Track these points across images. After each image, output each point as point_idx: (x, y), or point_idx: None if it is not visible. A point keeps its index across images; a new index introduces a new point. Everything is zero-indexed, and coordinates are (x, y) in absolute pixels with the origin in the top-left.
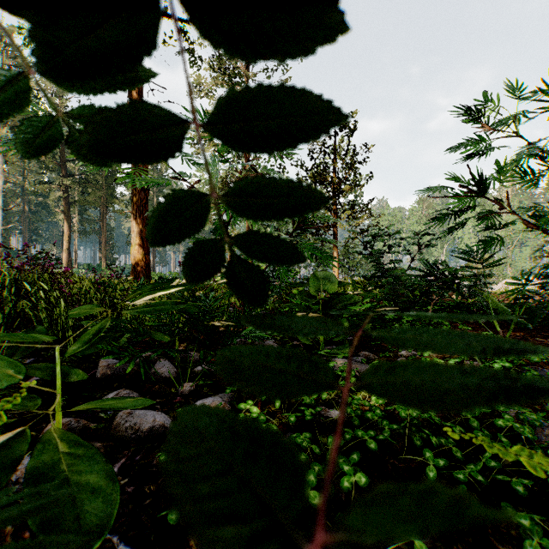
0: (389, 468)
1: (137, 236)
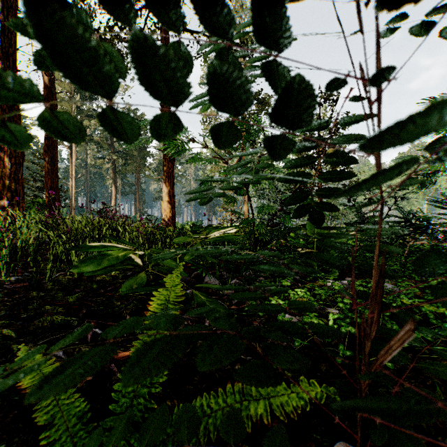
0: None
1: (166, 195)
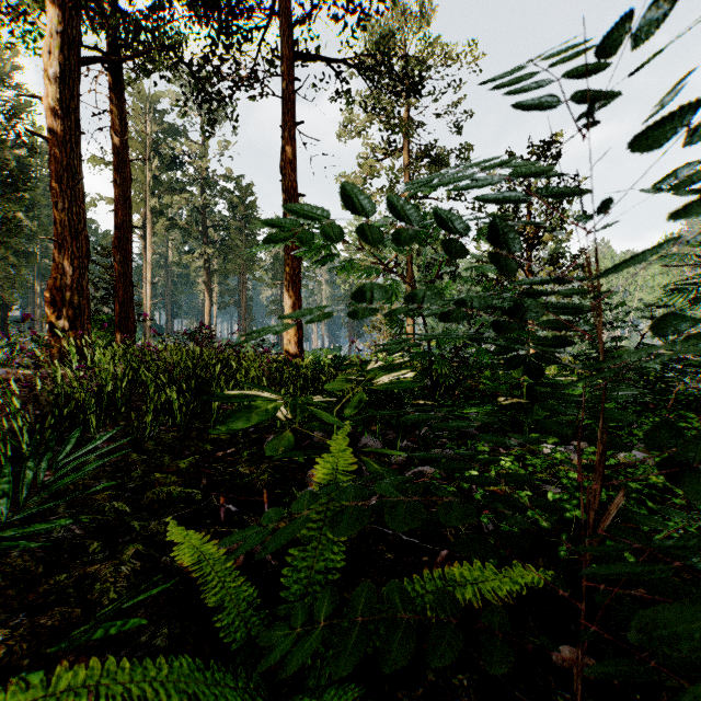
0: None
1: (290, 309)
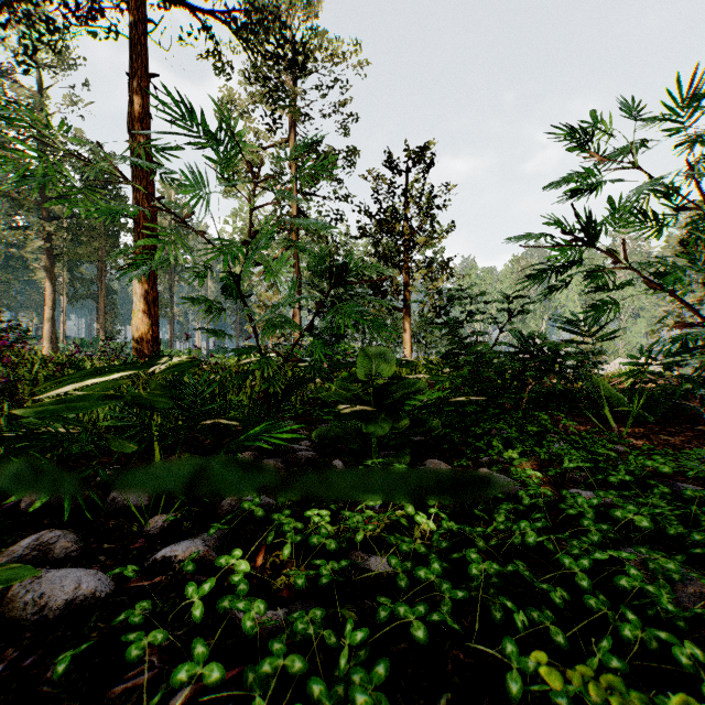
0: (448, 667)
1: (141, 300)
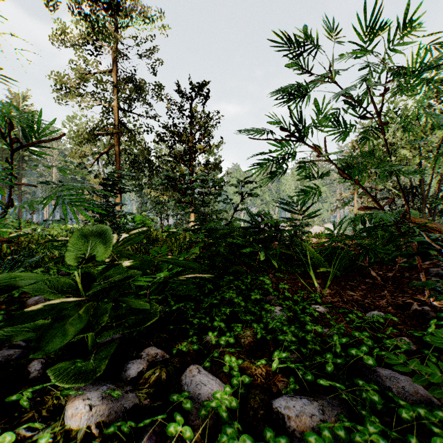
0: None
1: None
